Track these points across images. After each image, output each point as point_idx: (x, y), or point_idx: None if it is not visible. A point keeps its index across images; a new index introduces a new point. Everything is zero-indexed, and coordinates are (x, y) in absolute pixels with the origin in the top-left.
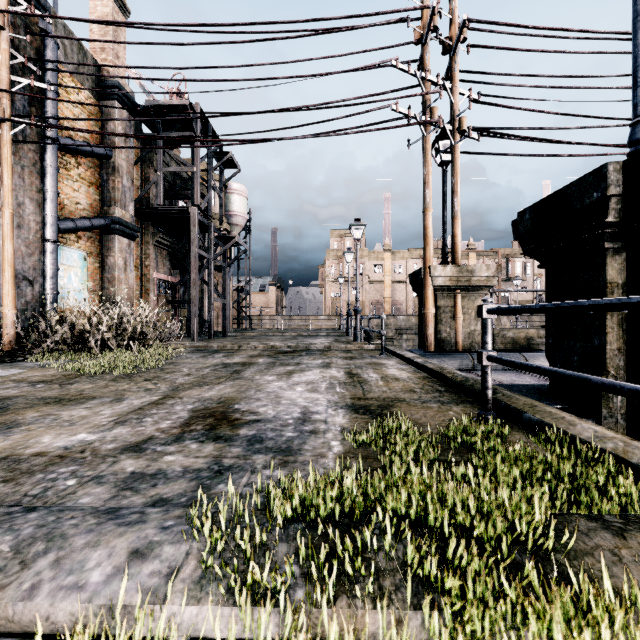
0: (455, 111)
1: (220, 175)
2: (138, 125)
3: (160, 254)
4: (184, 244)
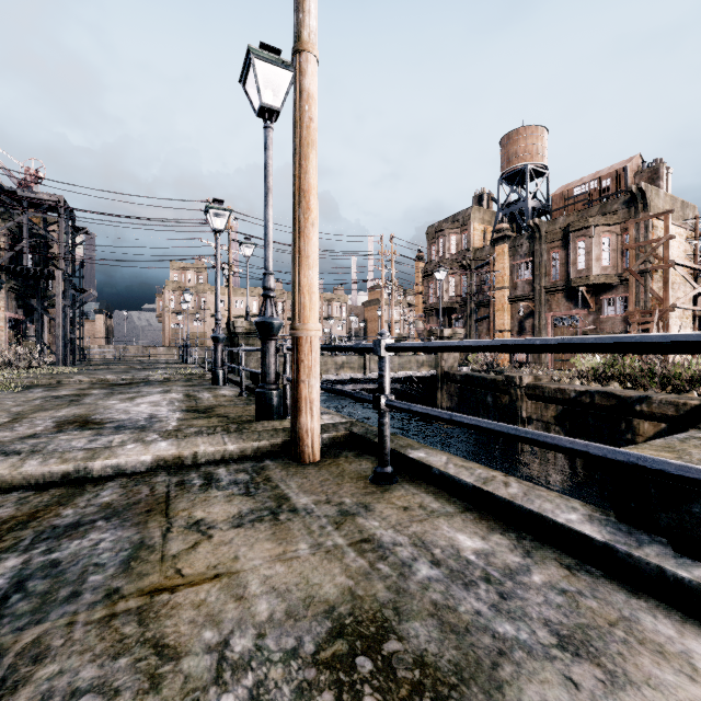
0: (230, 261)
1: (73, 238)
2: None
3: (10, 296)
4: (31, 287)
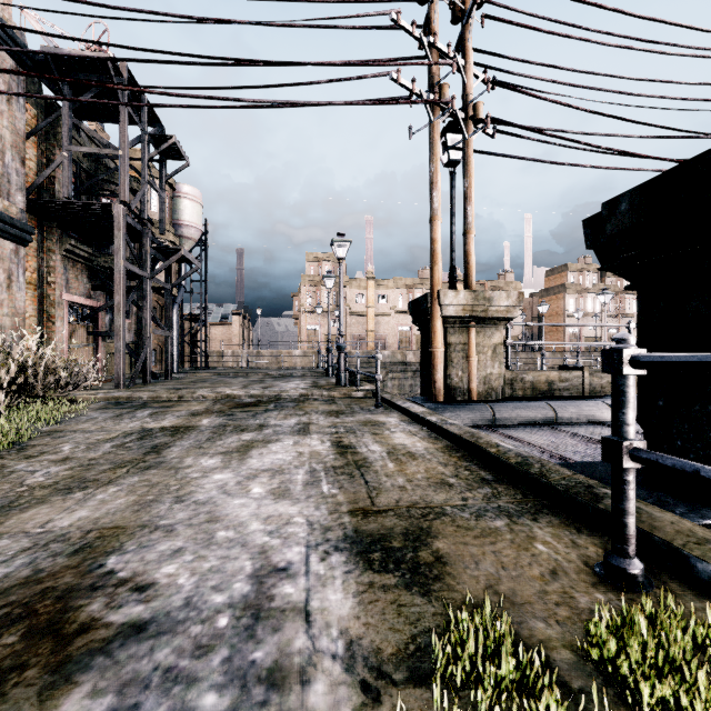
0: (469, 95)
1: (161, 168)
2: (36, 86)
3: (72, 268)
4: (110, 257)
